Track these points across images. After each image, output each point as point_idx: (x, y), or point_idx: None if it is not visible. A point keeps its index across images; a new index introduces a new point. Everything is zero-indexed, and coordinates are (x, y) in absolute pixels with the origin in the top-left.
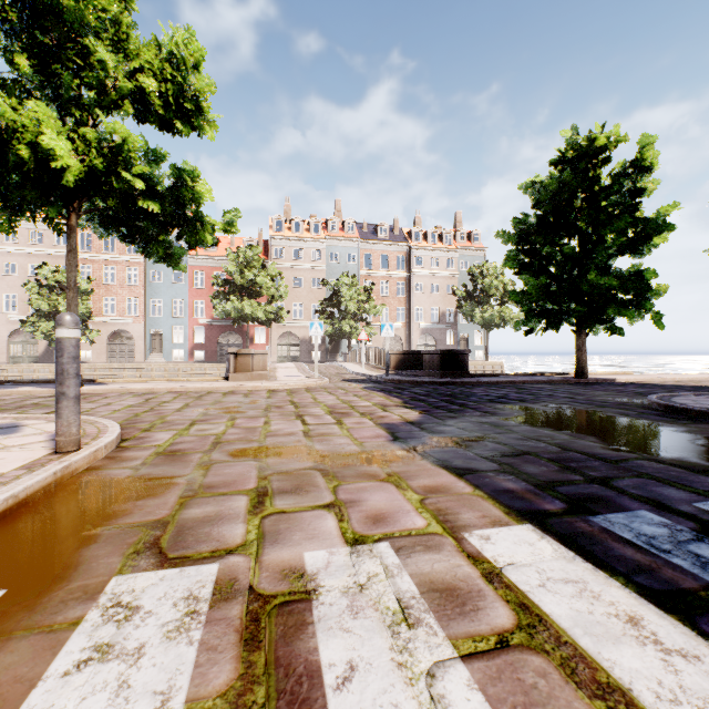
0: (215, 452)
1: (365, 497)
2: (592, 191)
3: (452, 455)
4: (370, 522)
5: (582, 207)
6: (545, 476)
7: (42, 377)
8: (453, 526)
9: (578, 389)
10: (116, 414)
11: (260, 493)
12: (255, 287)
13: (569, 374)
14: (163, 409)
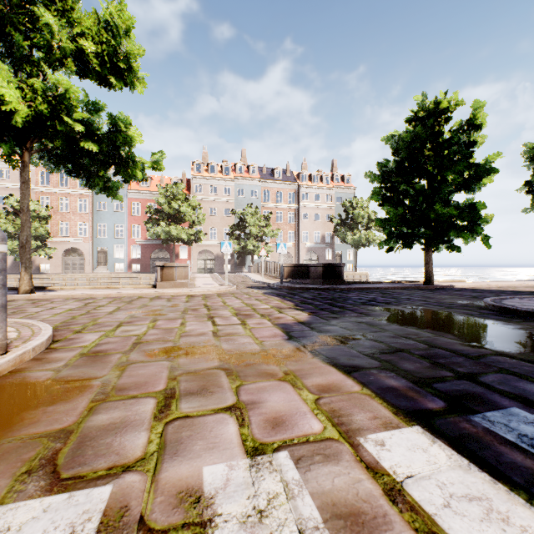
0: (133, 352)
1: (264, 398)
2: (437, 142)
3: (339, 353)
4: (269, 426)
5: (429, 155)
6: (421, 373)
7: (9, 284)
8: (348, 430)
9: (428, 293)
10: (56, 317)
11: (168, 395)
12: (179, 215)
13: (419, 282)
14: (97, 312)
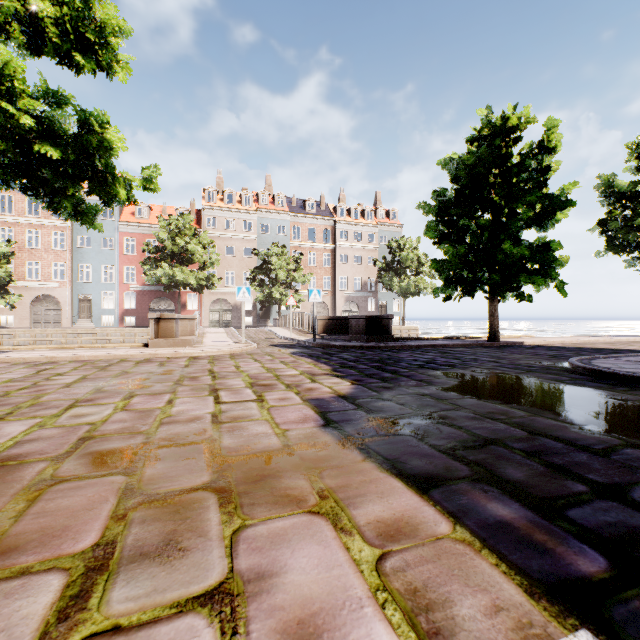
0: (71, 458)
1: (282, 563)
2: (506, 166)
3: (402, 450)
4: None
5: (495, 182)
6: (538, 487)
7: None
8: None
9: (497, 352)
10: None
11: (95, 563)
12: (186, 254)
13: (481, 338)
14: (48, 384)
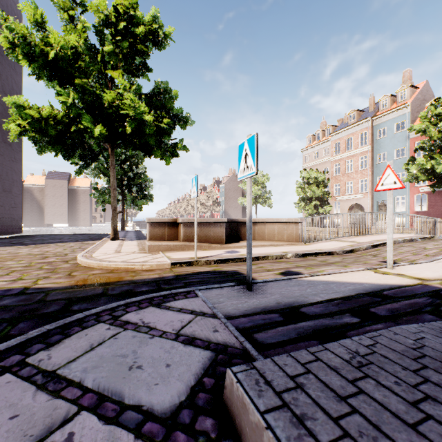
0: None
1: None
2: None
3: None
4: None
5: None
6: None
7: None
8: None
9: None
10: None
11: None
12: None
13: None
14: None
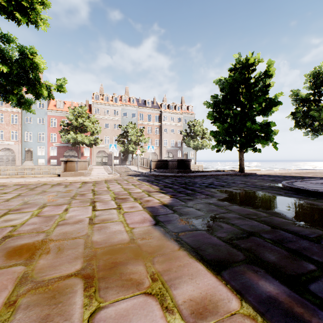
0: None
1: None
2: (248, 83)
3: (202, 241)
4: None
5: (242, 92)
6: (286, 267)
7: None
8: None
9: (244, 178)
10: None
11: None
12: (83, 127)
13: (235, 171)
14: None
